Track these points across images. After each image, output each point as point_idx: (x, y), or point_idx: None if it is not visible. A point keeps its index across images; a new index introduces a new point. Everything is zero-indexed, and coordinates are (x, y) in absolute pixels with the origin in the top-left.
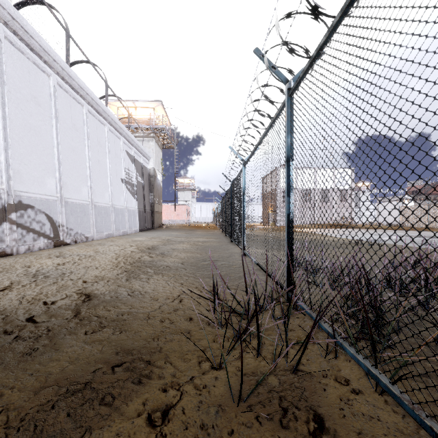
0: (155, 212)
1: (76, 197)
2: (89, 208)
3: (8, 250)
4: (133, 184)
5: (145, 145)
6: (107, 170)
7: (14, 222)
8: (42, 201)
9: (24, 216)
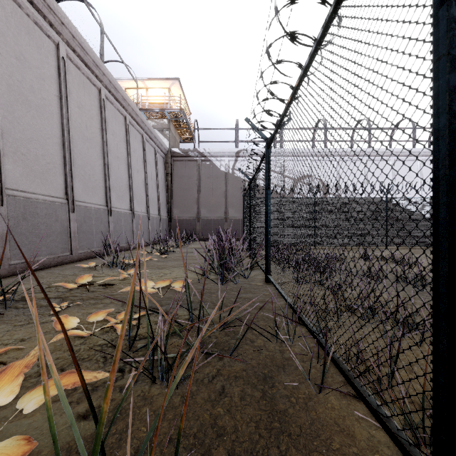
0: None
1: None
2: None
3: None
4: None
5: None
6: None
7: None
8: None
9: None
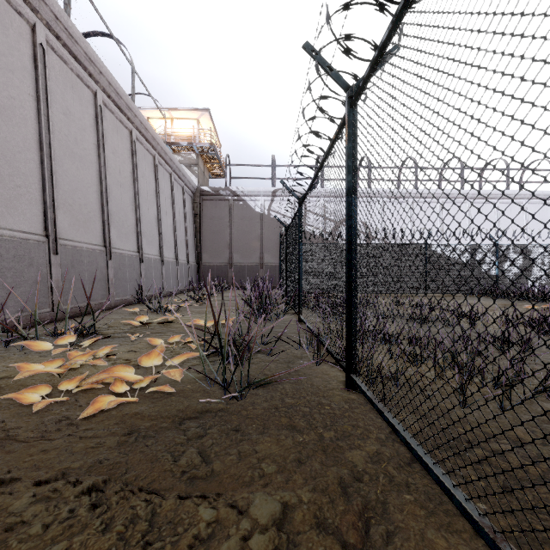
0: None
1: None
2: None
3: None
4: None
5: None
6: None
7: None
8: None
9: None
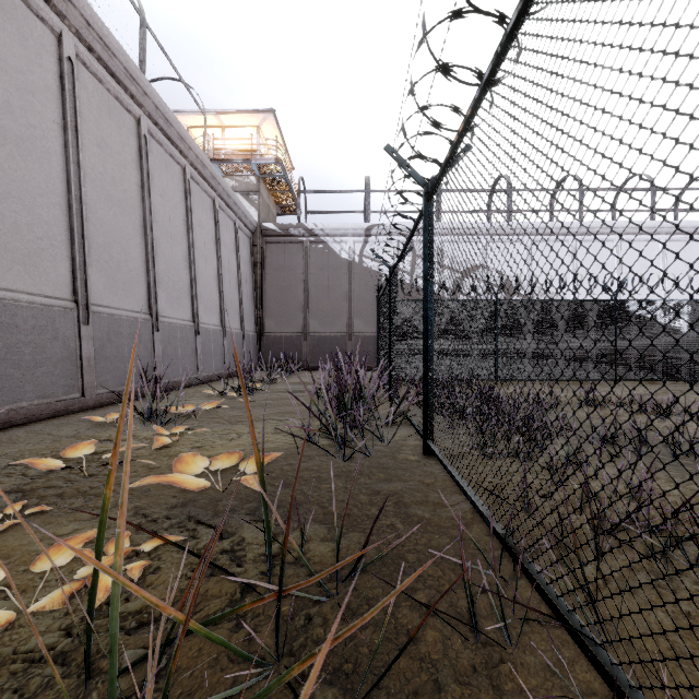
0: None
1: None
2: None
3: None
4: None
5: None
6: None
7: None
8: None
9: None
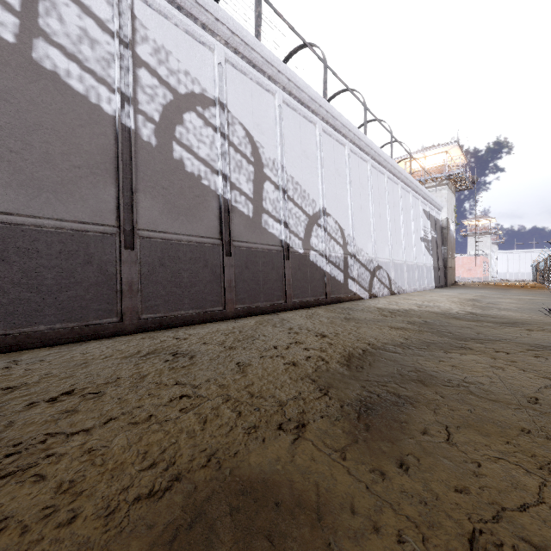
0: (448, 268)
1: (397, 258)
2: (403, 266)
3: (376, 294)
4: (428, 240)
5: (436, 195)
6: (411, 232)
7: (377, 277)
8: (384, 263)
9: (379, 274)
